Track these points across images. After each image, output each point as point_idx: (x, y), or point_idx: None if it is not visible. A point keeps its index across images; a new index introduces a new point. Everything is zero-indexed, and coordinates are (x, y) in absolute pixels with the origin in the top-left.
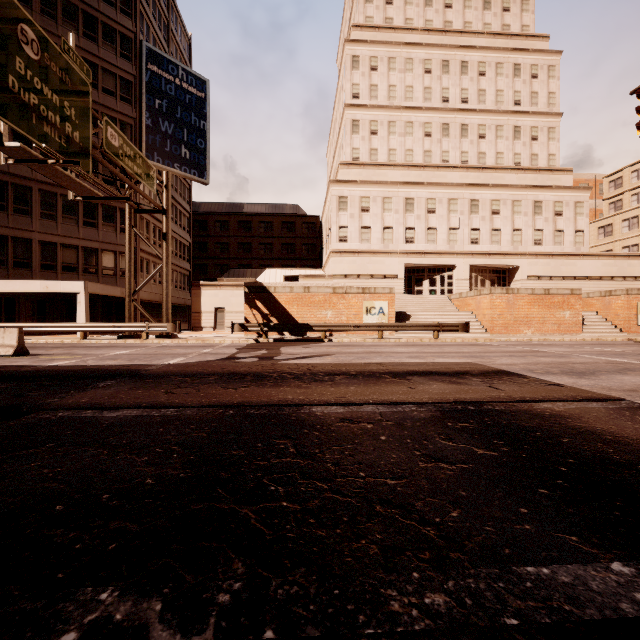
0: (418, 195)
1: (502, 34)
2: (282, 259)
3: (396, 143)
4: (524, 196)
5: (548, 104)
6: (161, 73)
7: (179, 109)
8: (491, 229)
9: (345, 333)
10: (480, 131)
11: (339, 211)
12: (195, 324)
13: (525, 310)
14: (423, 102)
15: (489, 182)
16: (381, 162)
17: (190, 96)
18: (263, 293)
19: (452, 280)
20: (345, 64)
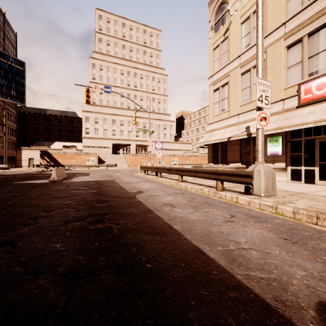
0: (117, 119)
1: (149, 65)
2: (67, 136)
3: (110, 98)
4: (154, 122)
5: (163, 92)
6: (1, 59)
7: (10, 74)
8: (143, 132)
9: (80, 167)
10: (141, 98)
11: (86, 122)
12: (18, 165)
13: (140, 160)
14: (120, 85)
15: (143, 116)
16: (103, 105)
17: (16, 69)
18: (47, 154)
19: (130, 149)
20: (90, 65)
